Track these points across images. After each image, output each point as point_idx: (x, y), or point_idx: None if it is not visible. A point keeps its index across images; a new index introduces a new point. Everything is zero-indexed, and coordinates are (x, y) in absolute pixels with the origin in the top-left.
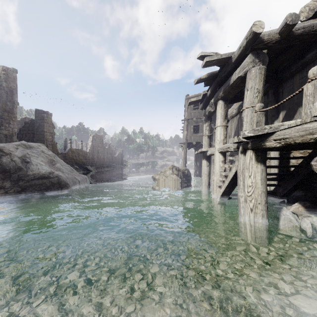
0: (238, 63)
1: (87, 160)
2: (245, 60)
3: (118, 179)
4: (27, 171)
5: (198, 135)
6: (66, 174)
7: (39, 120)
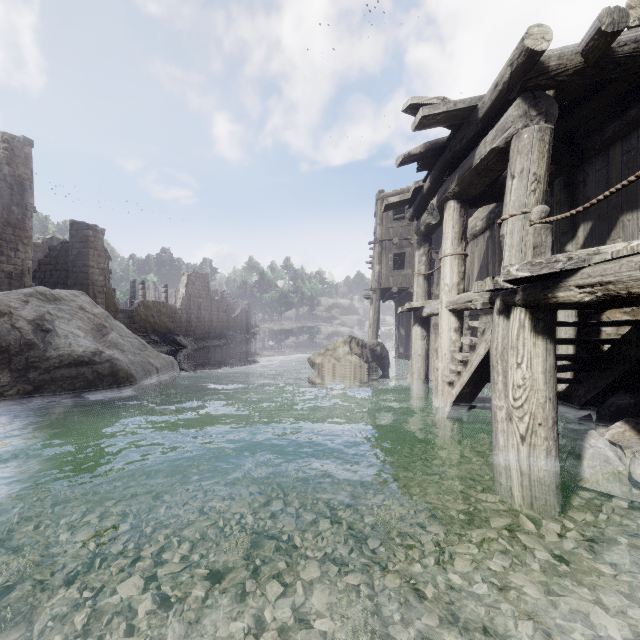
0: (491, 119)
1: (177, 325)
2: (507, 113)
3: (240, 363)
4: (46, 350)
5: (403, 274)
6: (129, 354)
7: (79, 242)
